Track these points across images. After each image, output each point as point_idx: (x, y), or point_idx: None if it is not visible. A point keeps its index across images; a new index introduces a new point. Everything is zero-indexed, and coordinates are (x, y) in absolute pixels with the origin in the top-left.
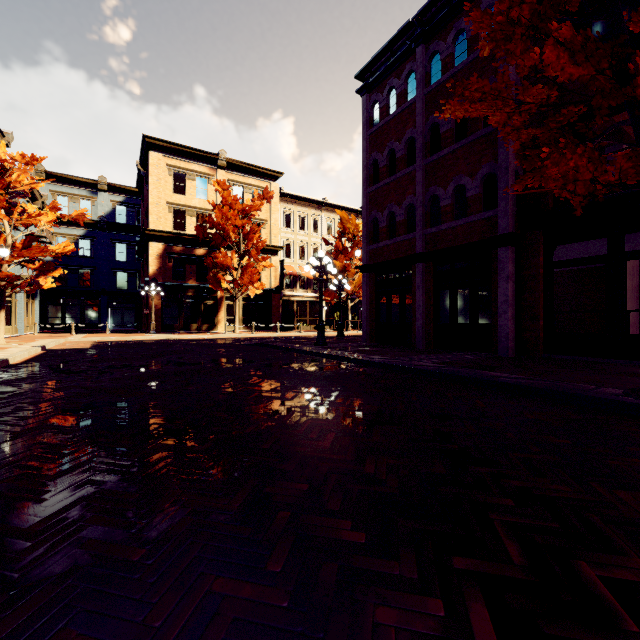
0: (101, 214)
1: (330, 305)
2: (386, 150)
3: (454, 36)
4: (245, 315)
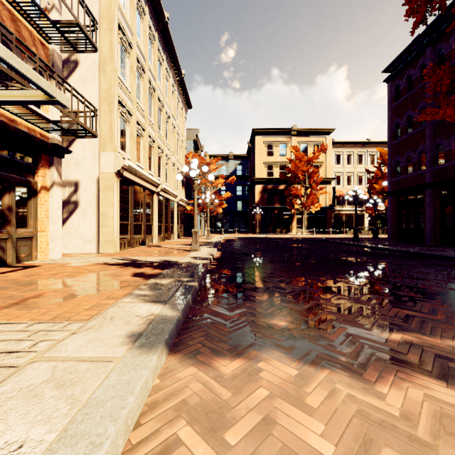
0: (230, 172)
1: (373, 216)
2: (404, 116)
3: (454, 38)
4: (308, 224)
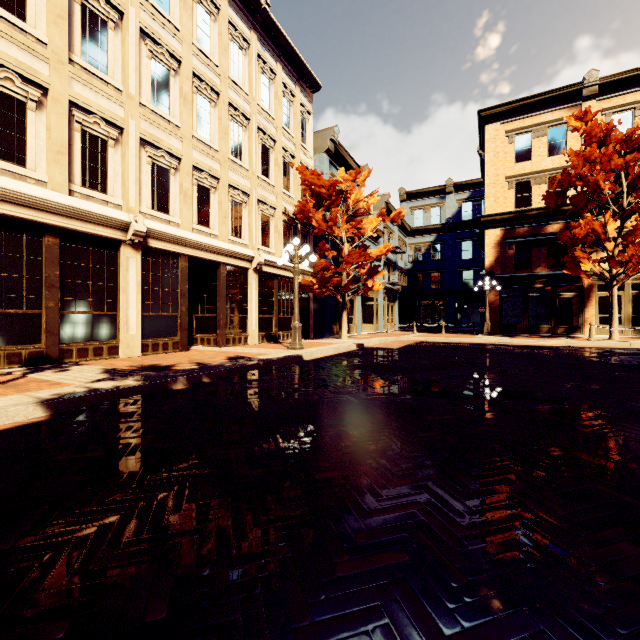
0: (448, 216)
1: None
2: None
3: None
4: (637, 312)
